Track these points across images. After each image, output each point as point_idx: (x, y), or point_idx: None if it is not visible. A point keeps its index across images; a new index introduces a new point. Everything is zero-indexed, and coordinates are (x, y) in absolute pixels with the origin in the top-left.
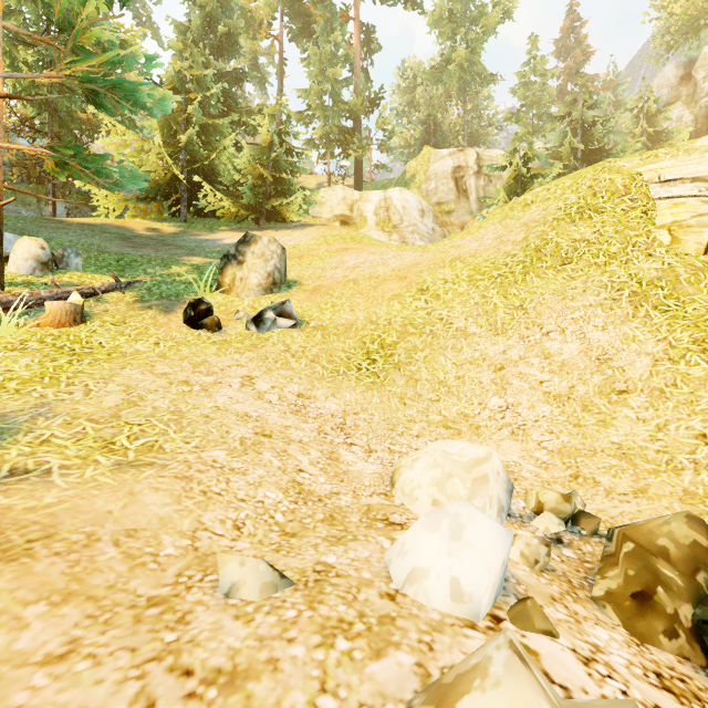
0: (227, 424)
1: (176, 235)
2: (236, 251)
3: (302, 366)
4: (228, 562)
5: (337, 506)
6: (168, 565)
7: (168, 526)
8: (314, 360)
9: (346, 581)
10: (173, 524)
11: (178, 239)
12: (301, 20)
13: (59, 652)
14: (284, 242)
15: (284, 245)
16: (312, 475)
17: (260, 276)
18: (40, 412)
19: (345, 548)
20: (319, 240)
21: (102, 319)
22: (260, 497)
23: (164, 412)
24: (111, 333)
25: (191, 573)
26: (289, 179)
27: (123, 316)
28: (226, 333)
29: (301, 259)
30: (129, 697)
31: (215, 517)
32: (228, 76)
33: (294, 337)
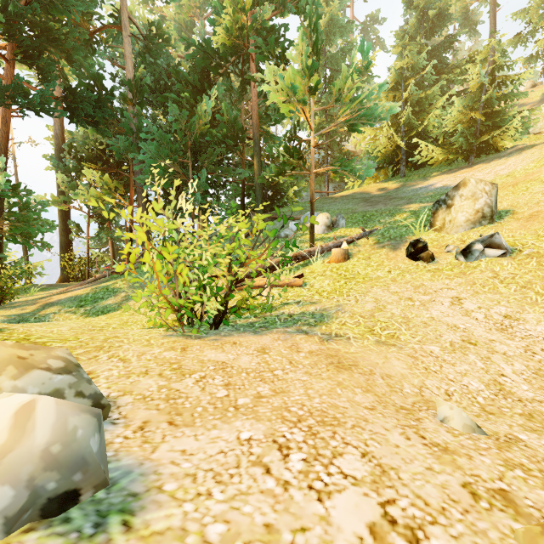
0: (439, 330)
1: (397, 189)
2: (446, 197)
3: (511, 291)
4: (442, 405)
5: (538, 410)
6: (408, 397)
7: (406, 379)
8: (525, 286)
9: (533, 451)
10: (408, 379)
11: (399, 192)
12: None
13: (369, 407)
14: (496, 173)
15: (496, 175)
16: (514, 381)
17: (468, 213)
18: (338, 309)
19: (538, 436)
20: (539, 161)
21: (357, 256)
22: (465, 382)
23: (397, 316)
24: (363, 265)
25: (420, 405)
26: (502, 111)
27: (368, 254)
28: (437, 263)
29: (515, 187)
30: (399, 432)
31: (432, 383)
32: (438, 47)
33: (503, 265)
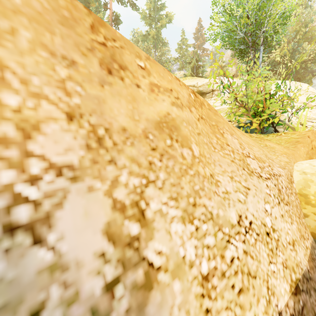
0: None
1: None
2: None
3: None
4: None
5: None
6: None
7: None
8: None
9: None
10: None
11: None
12: (85, 4)
13: None
14: None
15: None
16: None
17: None
18: None
19: None
20: None
21: None
22: None
23: None
24: None
25: None
26: None
27: None
28: None
29: None
30: None
31: None
32: None
33: None
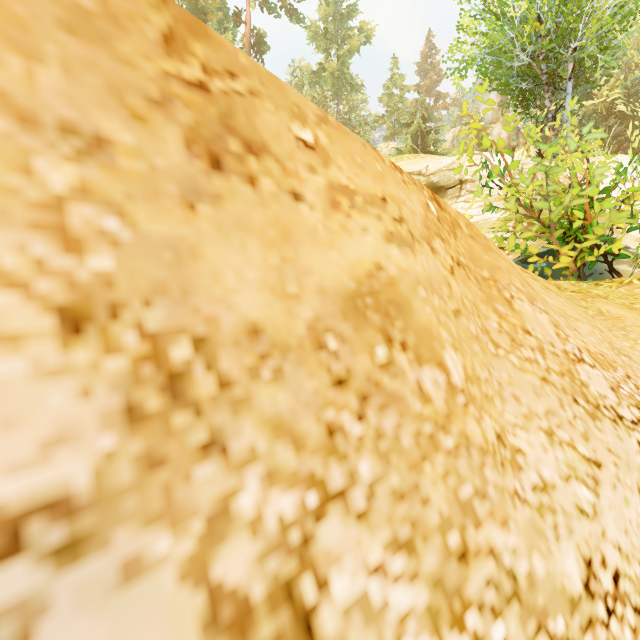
0: None
1: None
2: None
3: None
4: None
5: None
6: None
7: None
8: None
9: None
10: None
11: None
12: (198, 16)
13: None
14: None
15: None
16: None
17: None
18: None
19: None
20: None
21: None
22: None
23: None
24: None
25: None
26: None
27: None
28: None
29: None
30: None
31: None
32: None
33: None
